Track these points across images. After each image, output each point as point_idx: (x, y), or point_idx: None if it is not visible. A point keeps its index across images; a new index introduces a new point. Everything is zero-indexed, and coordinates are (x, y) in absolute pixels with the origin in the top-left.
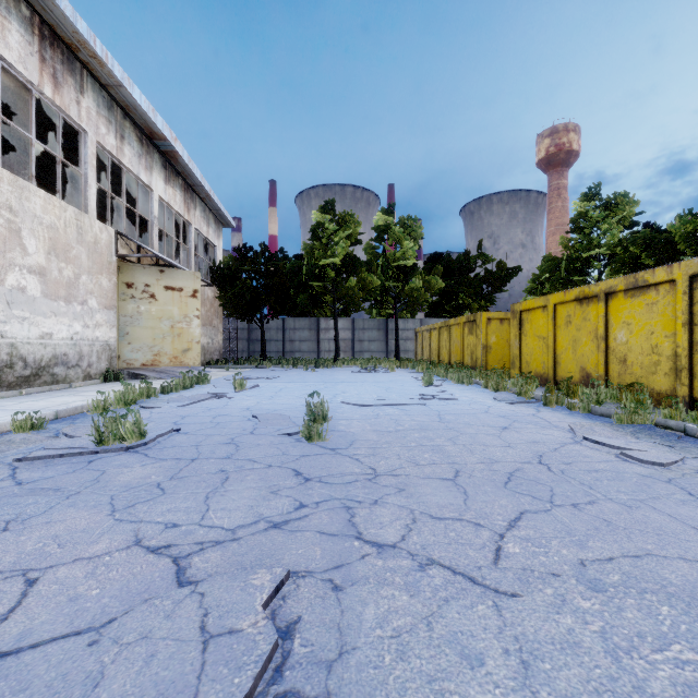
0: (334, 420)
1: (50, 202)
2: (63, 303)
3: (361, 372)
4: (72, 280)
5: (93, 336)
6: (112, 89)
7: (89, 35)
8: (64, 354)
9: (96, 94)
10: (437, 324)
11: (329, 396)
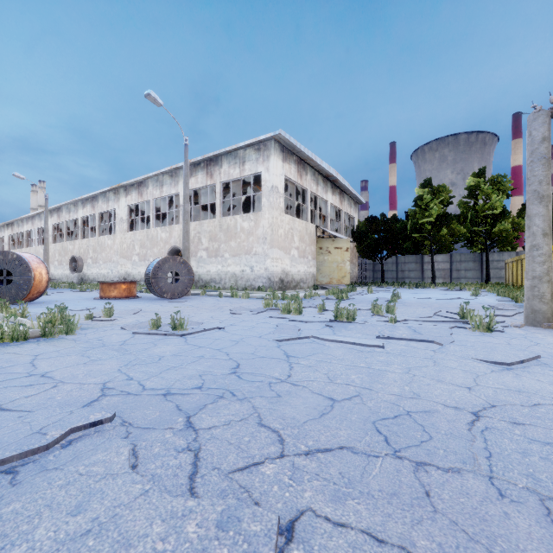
0: (404, 300)
1: (299, 222)
2: (302, 259)
3: (444, 290)
4: (304, 250)
5: (309, 271)
6: (315, 167)
7: (311, 154)
8: (302, 278)
9: (310, 172)
10: (515, 258)
11: (410, 296)
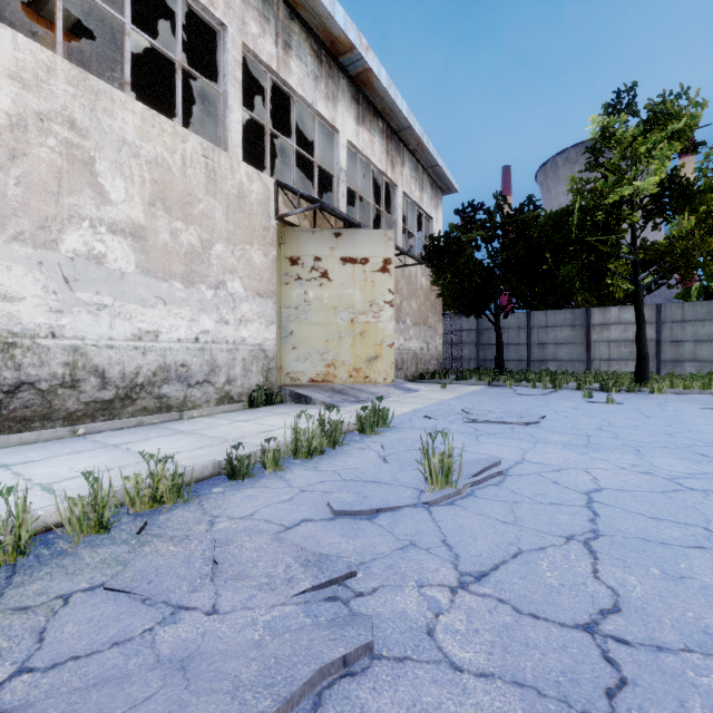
0: None
1: (155, 123)
2: (180, 285)
3: None
4: (197, 250)
5: (235, 337)
6: None
7: None
8: (183, 365)
9: None
10: None
11: None
